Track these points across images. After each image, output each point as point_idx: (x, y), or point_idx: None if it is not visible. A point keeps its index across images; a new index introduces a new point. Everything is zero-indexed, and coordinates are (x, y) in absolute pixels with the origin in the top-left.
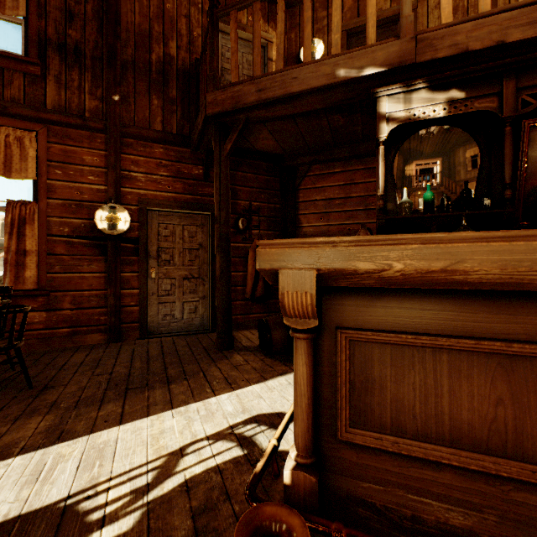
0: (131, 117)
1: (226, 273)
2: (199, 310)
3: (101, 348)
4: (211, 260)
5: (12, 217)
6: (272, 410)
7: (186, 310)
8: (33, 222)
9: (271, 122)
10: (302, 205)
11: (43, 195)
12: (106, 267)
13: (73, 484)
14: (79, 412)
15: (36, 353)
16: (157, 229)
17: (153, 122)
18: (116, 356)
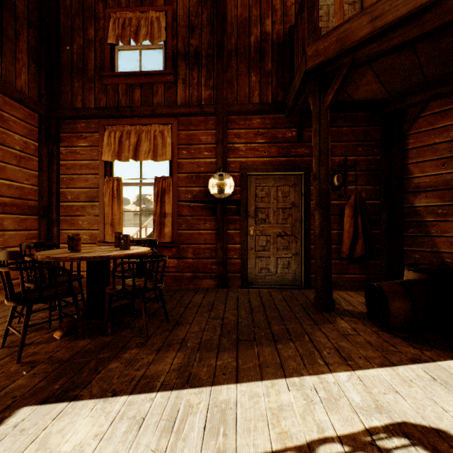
0: (234, 97)
1: (326, 231)
2: (291, 265)
3: (213, 292)
4: (304, 218)
5: (157, 189)
6: (424, 421)
7: (280, 265)
8: (169, 192)
9: (379, 61)
10: (412, 152)
11: (175, 171)
12: (215, 225)
13: (201, 451)
14: (201, 355)
15: (171, 290)
16: (254, 191)
17: (252, 96)
18: (224, 301)
